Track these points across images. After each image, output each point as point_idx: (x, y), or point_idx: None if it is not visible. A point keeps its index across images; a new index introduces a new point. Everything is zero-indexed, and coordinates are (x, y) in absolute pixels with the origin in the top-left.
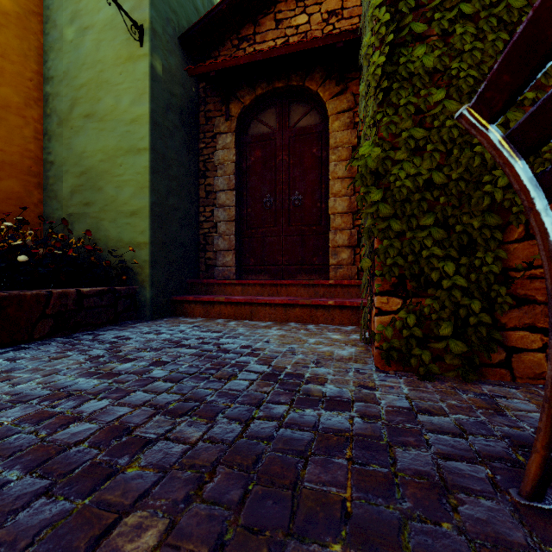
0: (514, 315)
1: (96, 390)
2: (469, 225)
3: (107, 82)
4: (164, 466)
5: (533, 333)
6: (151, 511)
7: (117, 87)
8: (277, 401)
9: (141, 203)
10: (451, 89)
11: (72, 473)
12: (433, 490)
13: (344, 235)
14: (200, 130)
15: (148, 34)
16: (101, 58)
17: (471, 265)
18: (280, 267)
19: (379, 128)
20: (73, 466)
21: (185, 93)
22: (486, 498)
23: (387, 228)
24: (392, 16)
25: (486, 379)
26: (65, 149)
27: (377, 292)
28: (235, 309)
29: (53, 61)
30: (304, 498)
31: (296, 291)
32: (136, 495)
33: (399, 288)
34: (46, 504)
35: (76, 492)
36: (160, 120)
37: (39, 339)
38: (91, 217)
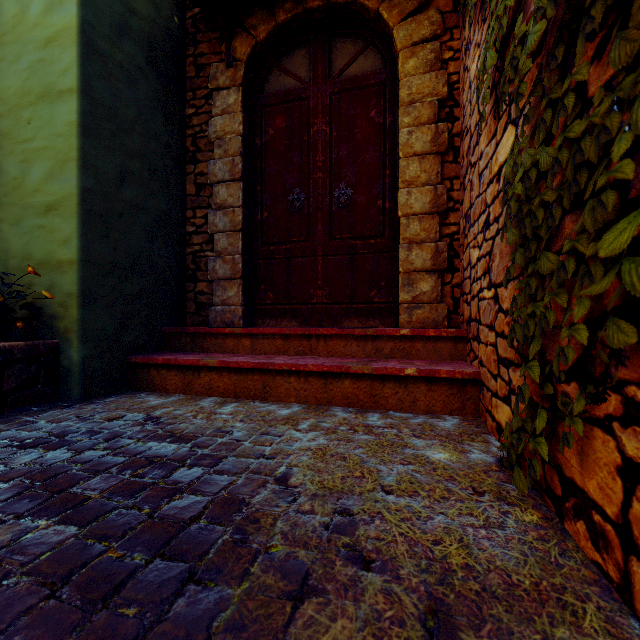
0: None
1: None
2: None
3: None
4: None
5: None
6: None
7: None
8: None
9: (64, 190)
10: None
11: None
12: None
13: (425, 252)
14: (187, 86)
15: None
16: None
17: None
18: (316, 307)
19: None
20: None
21: (160, 19)
22: None
23: None
24: None
25: None
26: None
27: None
28: (235, 379)
29: None
30: None
31: (343, 346)
32: None
33: None
34: None
35: None
36: (104, 45)
37: None
38: None
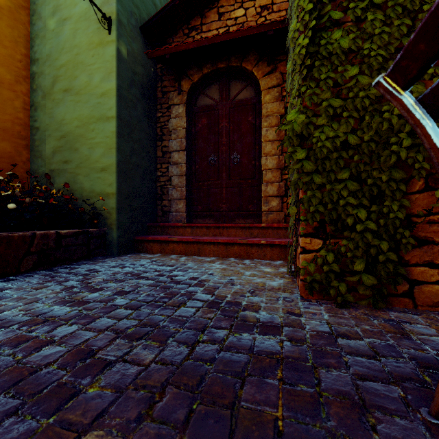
0: (416, 253)
1: (67, 316)
2: (378, 179)
3: (82, 63)
4: (120, 386)
5: (432, 268)
6: (106, 430)
7: (90, 67)
8: (218, 326)
9: (110, 161)
10: (363, 66)
11: (40, 393)
12: (353, 409)
13: (274, 187)
14: (158, 102)
15: (115, 24)
16: (77, 43)
17: (380, 212)
18: (222, 213)
19: (304, 98)
20: (42, 386)
21: (146, 72)
22: (401, 417)
23: (310, 181)
24: (314, 6)
25: (393, 307)
26: (48, 117)
27: (302, 234)
28: (185, 247)
29: (39, 46)
30: (241, 418)
31: (235, 232)
32: (95, 414)
33: (320, 231)
34: (14, 424)
35: (42, 411)
36: (125, 94)
37: (25, 272)
38: (69, 172)
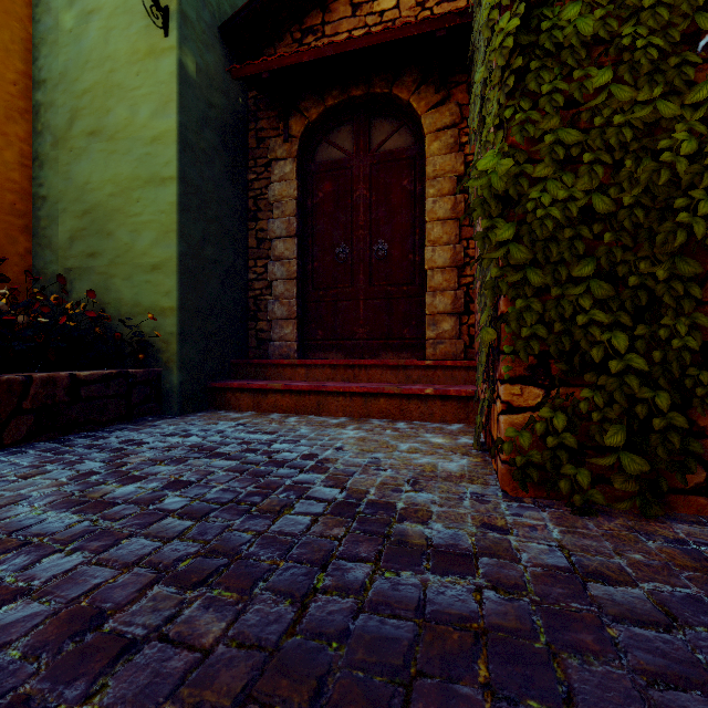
0: None
1: (68, 534)
2: (649, 276)
3: (119, 86)
4: (145, 706)
5: None
6: None
7: (133, 93)
8: (354, 555)
9: (166, 254)
10: (621, 67)
11: None
12: None
13: (446, 298)
14: (249, 156)
15: (176, 18)
16: (111, 53)
17: (651, 337)
18: (358, 342)
19: (509, 131)
20: None
21: (229, 104)
22: None
23: (521, 281)
24: None
25: (676, 513)
26: (63, 179)
27: (506, 379)
28: (295, 399)
29: (46, 58)
30: None
31: (380, 374)
32: None
33: (539, 372)
34: None
35: None
36: (193, 139)
37: (12, 445)
38: (98, 273)
